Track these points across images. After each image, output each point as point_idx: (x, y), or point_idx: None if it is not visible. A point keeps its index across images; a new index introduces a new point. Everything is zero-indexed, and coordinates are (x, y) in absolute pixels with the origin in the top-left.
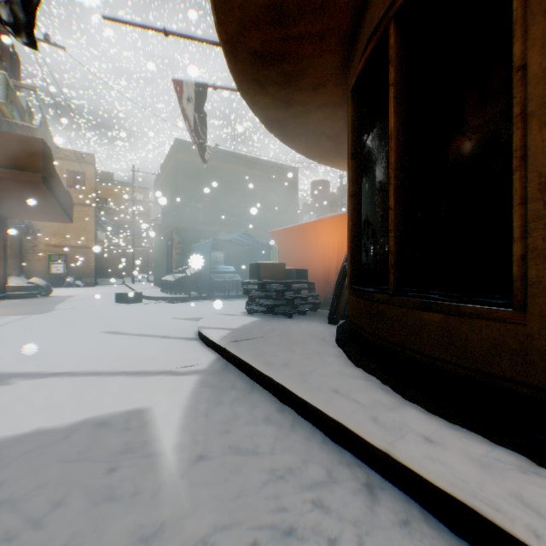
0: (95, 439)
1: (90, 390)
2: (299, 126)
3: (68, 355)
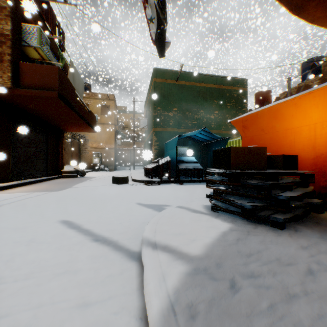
0: None
1: None
2: None
3: None
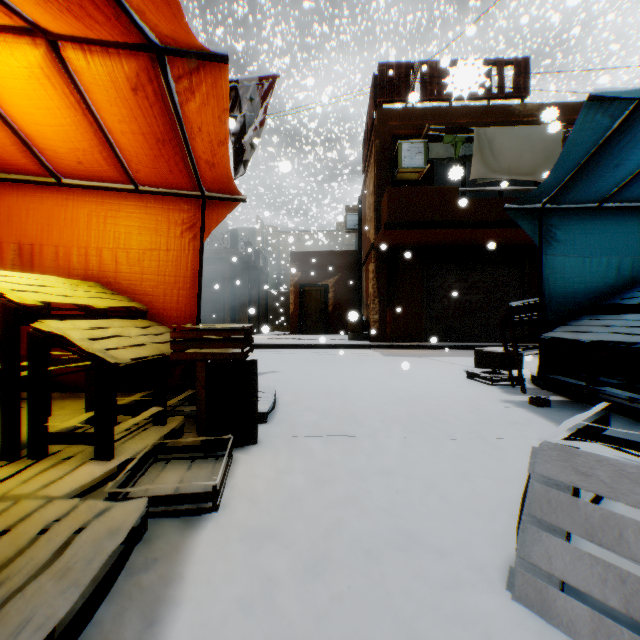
0: None
1: None
2: None
3: None
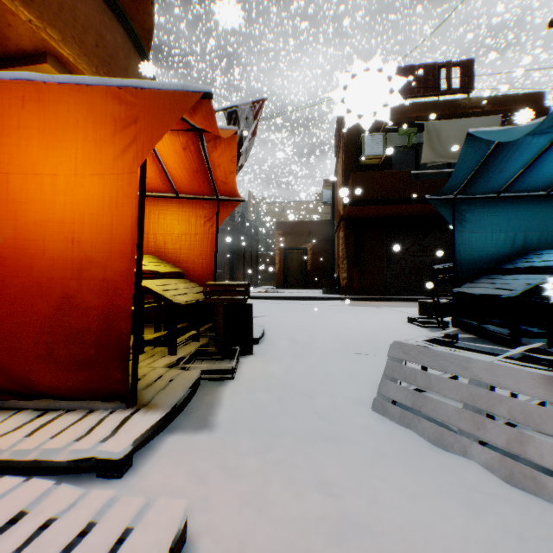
0: None
1: None
2: None
3: None
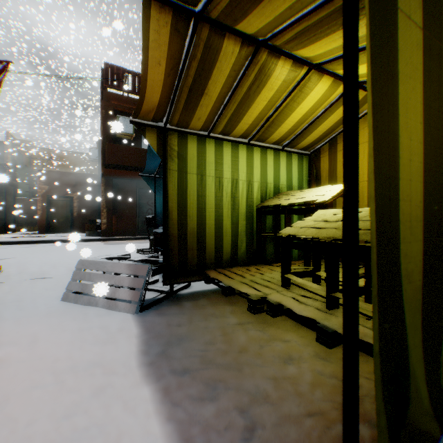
0: None
1: None
2: None
3: None
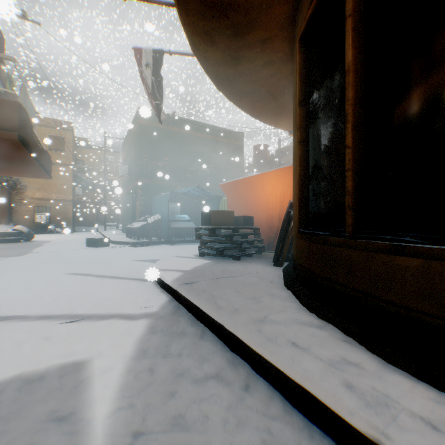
0: (16, 407)
1: (33, 337)
2: (247, 84)
3: (26, 296)
